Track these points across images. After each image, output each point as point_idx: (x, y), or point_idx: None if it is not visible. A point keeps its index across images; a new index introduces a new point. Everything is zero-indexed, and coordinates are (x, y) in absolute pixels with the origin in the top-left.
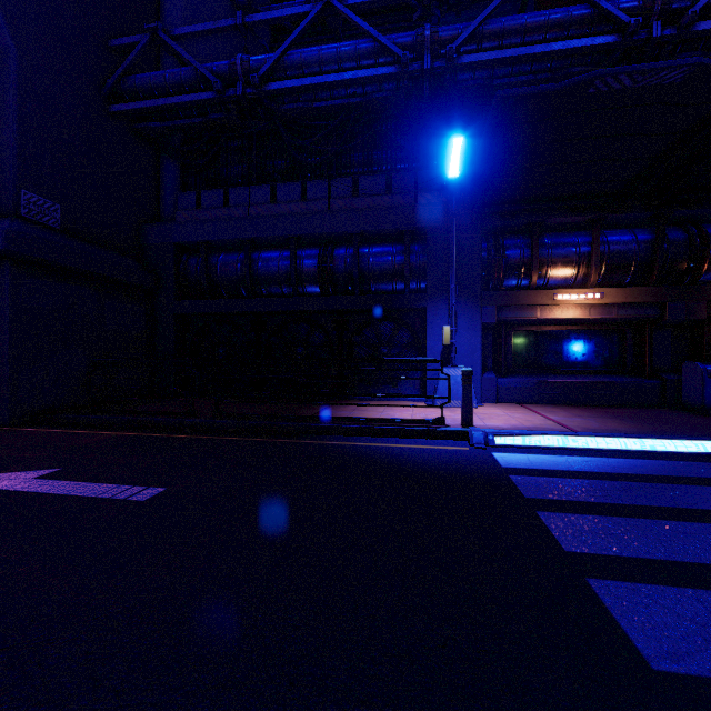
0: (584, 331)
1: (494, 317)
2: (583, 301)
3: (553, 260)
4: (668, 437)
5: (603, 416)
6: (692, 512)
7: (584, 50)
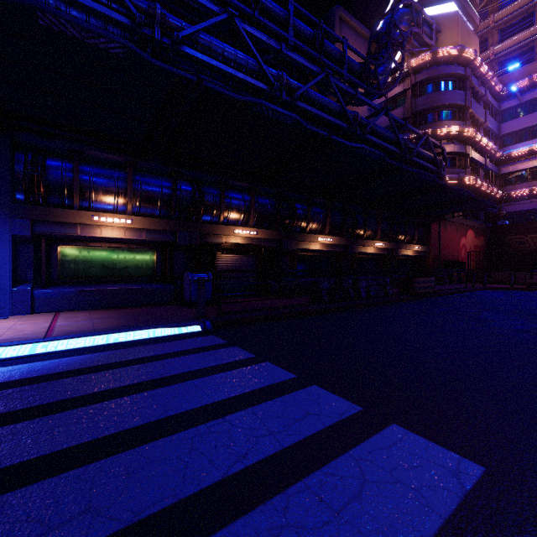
0: (128, 249)
1: (29, 230)
2: (118, 224)
3: (95, 187)
4: (124, 330)
5: (114, 316)
6: (11, 415)
7: (106, 17)
